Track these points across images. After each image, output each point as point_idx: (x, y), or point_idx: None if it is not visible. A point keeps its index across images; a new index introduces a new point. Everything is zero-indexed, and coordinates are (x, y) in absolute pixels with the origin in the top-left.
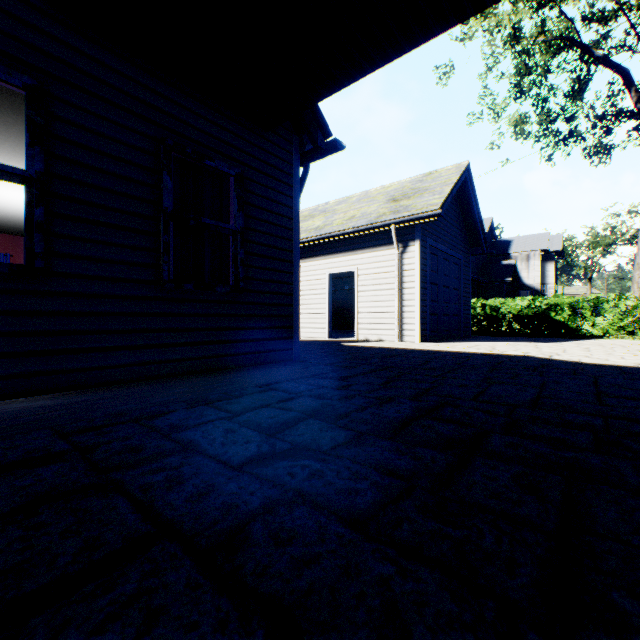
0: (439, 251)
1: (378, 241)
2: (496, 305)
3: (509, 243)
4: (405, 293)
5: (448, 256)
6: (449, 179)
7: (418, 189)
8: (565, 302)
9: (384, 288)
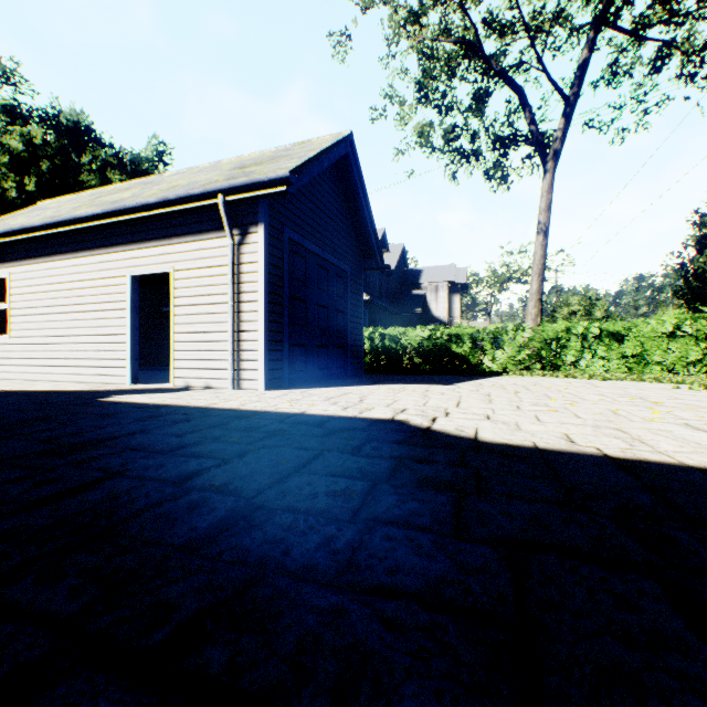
0: (310, 252)
1: (205, 224)
2: (396, 335)
3: (420, 273)
4: (245, 310)
5: (327, 263)
6: (321, 145)
7: (279, 156)
8: (467, 333)
9: (214, 301)
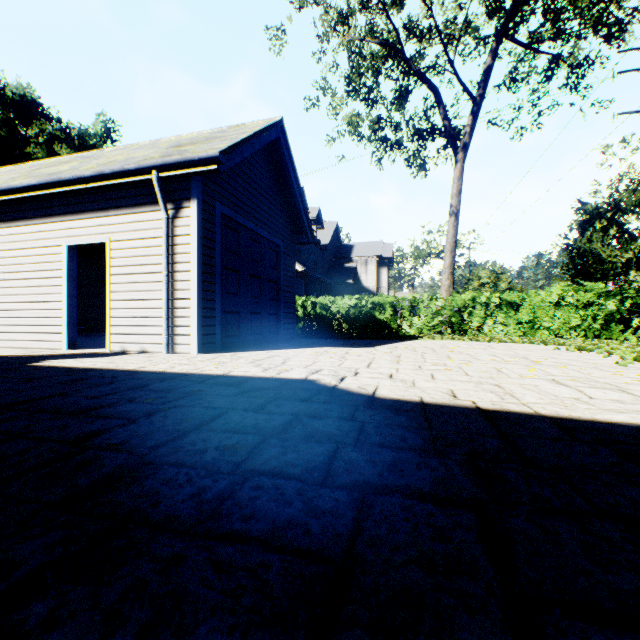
0: (243, 227)
1: (141, 197)
2: (327, 303)
3: (352, 248)
4: (178, 279)
5: (260, 237)
6: (253, 129)
7: (213, 137)
8: (388, 301)
9: (149, 271)
